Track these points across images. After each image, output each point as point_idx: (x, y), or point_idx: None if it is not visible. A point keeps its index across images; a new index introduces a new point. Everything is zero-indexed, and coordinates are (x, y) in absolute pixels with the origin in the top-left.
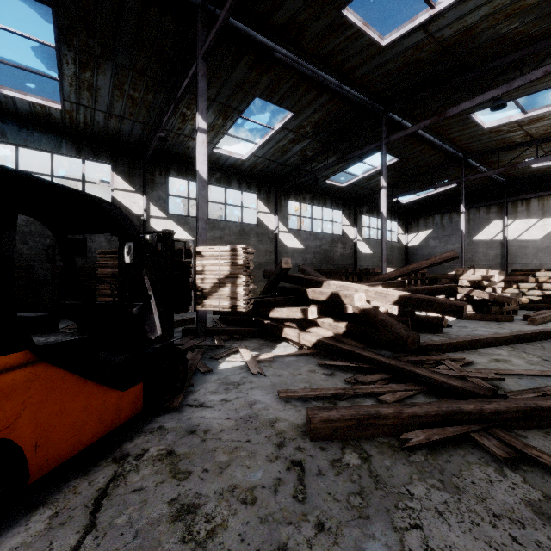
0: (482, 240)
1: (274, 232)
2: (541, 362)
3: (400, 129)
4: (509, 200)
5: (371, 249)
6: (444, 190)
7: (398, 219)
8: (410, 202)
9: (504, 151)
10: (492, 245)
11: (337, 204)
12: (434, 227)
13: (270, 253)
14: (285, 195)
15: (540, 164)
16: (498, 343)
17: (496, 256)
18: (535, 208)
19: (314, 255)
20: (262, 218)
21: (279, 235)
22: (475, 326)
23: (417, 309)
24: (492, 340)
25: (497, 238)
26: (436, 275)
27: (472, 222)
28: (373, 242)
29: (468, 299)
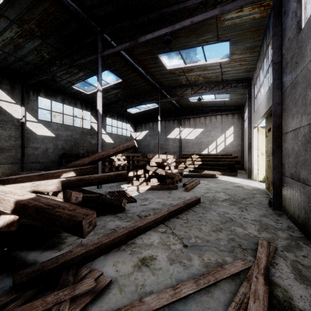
0: (171, 138)
1: (20, 121)
2: (180, 254)
3: (118, 54)
4: (182, 118)
5: (113, 140)
6: (153, 108)
7: (130, 122)
8: (136, 113)
9: (178, 87)
10: (175, 141)
11: (86, 107)
12: (149, 129)
13: (16, 138)
14: (34, 91)
15: (193, 100)
16: (156, 223)
17: (177, 147)
18: (192, 123)
19: (65, 142)
20: (4, 106)
21: (27, 123)
22: (154, 197)
23: (37, 222)
24: (152, 223)
25: (177, 137)
26: (138, 158)
27: (167, 128)
28: (114, 135)
29: (156, 174)
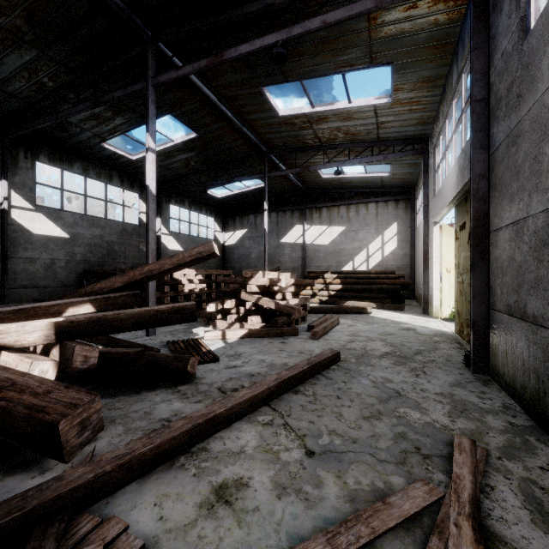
0: (288, 243)
1: None
2: (300, 472)
3: (188, 85)
4: (307, 207)
5: (182, 245)
6: (256, 189)
7: (215, 214)
8: (225, 197)
9: (299, 151)
10: (295, 248)
11: (130, 183)
12: (249, 227)
13: None
14: (27, 151)
15: (328, 175)
16: (254, 406)
17: (298, 259)
18: (325, 217)
19: (90, 248)
20: None
21: (12, 213)
22: (253, 352)
23: None
24: (244, 405)
25: (299, 242)
26: (225, 278)
27: (280, 225)
28: (184, 237)
29: (258, 308)
